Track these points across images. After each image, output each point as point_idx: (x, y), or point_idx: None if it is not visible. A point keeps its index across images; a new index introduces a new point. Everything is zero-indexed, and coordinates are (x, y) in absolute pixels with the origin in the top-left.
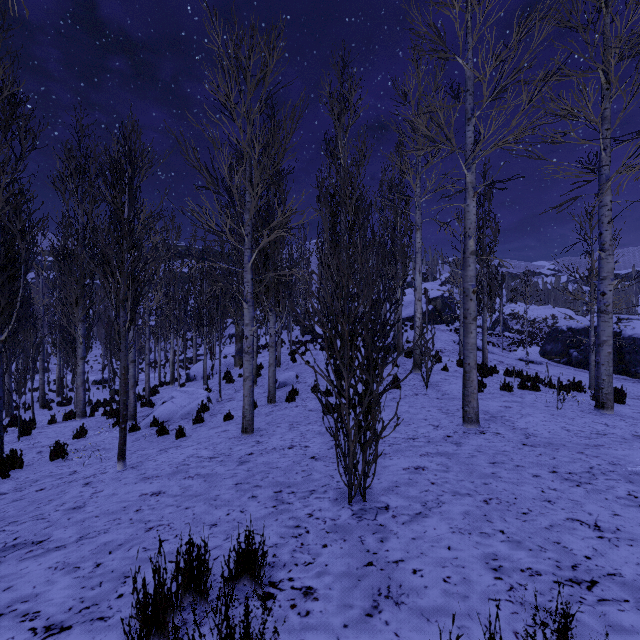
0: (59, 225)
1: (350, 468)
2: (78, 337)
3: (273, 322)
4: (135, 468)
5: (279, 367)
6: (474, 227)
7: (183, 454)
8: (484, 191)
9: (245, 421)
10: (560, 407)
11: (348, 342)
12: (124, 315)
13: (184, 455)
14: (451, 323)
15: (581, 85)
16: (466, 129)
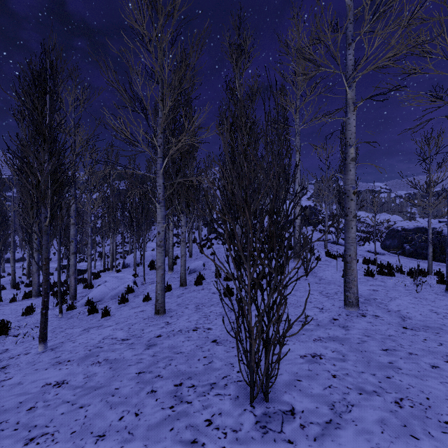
0: (17, 146)
1: (252, 366)
2: (33, 234)
3: (184, 222)
4: (54, 350)
5: (191, 257)
6: (354, 137)
7: (100, 335)
8: None
9: (157, 304)
10: (417, 290)
11: (251, 232)
12: (45, 212)
13: (101, 336)
14: (316, 225)
15: (441, 20)
16: (347, 53)
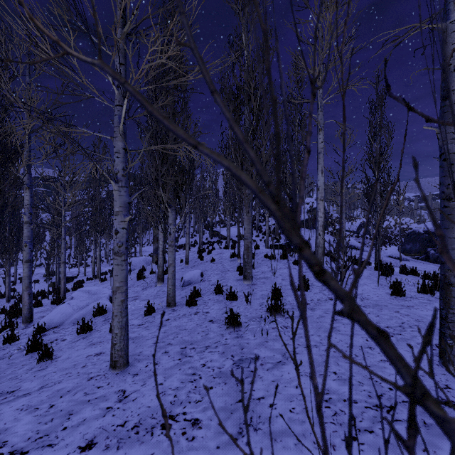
0: None
1: None
2: None
3: (172, 219)
4: None
5: (187, 264)
6: None
7: None
8: (378, 100)
9: (114, 351)
10: None
11: None
12: None
13: None
14: (326, 228)
15: None
16: None
